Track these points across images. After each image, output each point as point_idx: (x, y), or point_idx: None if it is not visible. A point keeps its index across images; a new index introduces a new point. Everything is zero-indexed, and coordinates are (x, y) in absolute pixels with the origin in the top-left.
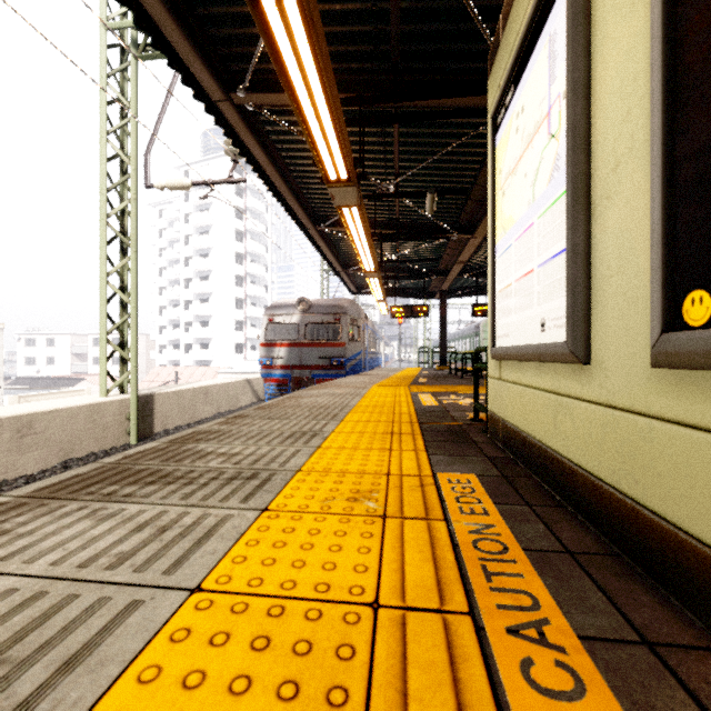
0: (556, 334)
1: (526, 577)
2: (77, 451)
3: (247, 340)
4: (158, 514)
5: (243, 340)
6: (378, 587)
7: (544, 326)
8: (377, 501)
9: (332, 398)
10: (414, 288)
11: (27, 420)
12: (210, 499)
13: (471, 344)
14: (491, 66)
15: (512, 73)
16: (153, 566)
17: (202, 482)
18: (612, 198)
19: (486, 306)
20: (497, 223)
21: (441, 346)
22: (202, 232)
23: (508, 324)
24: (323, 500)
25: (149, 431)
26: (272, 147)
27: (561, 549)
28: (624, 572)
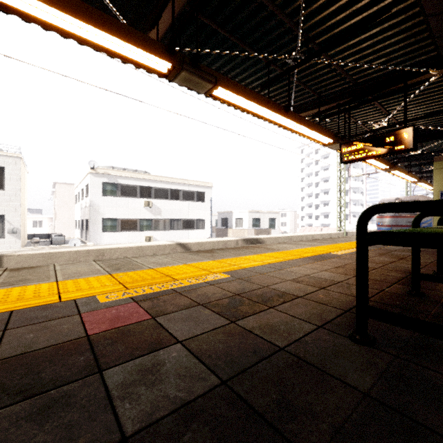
0: None
1: None
2: None
3: (350, 213)
4: None
5: (348, 213)
6: None
7: None
8: None
9: None
10: None
11: (330, 234)
12: None
13: None
14: None
15: None
16: None
17: None
18: None
19: None
20: None
21: None
22: (324, 157)
23: None
24: None
25: None
26: None
27: None
28: None
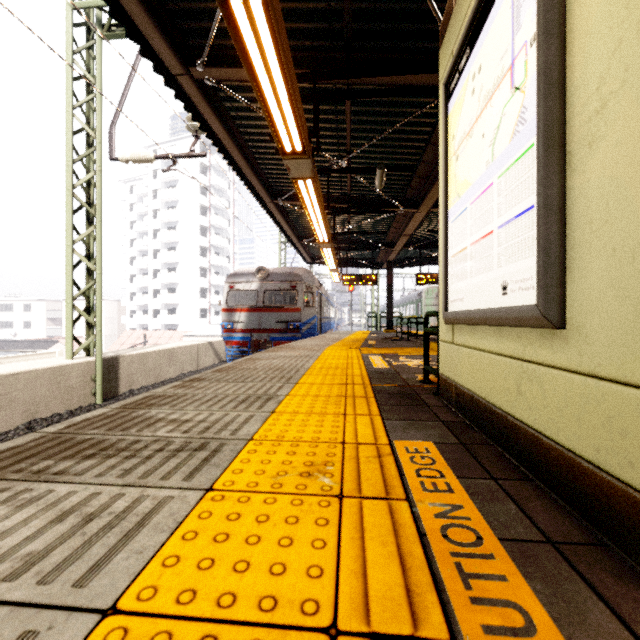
0: (521, 297)
1: (509, 580)
2: (41, 412)
3: (211, 306)
4: (88, 497)
5: (208, 306)
6: (336, 600)
7: (507, 288)
8: (332, 476)
9: (288, 360)
10: (364, 258)
11: None
12: (151, 476)
13: (414, 310)
14: (443, 35)
15: (468, 35)
16: (65, 573)
17: (146, 455)
18: (596, 143)
19: (428, 275)
20: (450, 189)
21: (388, 311)
22: (170, 207)
23: (462, 289)
24: (275, 475)
25: (114, 392)
26: (231, 123)
27: (541, 537)
28: (620, 570)
